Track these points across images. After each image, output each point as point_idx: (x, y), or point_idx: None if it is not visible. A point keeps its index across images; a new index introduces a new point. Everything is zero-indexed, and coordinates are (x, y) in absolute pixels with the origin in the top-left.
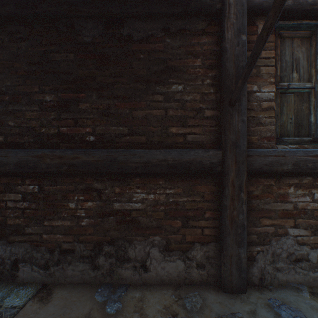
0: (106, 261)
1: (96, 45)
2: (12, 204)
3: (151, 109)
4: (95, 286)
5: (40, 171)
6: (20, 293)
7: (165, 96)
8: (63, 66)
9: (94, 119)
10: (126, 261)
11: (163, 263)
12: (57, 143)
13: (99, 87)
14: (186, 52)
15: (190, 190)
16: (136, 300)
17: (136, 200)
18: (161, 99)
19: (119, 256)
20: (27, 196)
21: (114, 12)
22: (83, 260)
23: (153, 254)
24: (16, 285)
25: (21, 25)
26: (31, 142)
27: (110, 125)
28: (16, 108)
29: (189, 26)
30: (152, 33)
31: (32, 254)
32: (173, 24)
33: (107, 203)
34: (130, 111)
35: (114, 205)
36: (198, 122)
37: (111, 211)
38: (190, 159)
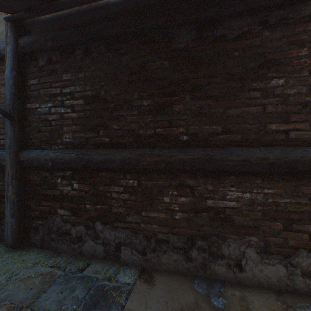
0: (198, 254)
1: (189, 50)
2: (116, 195)
3: (246, 106)
4: (189, 277)
5: (141, 167)
6: (126, 272)
7: (263, 92)
8: (158, 73)
9: (187, 120)
10: (219, 258)
11: (260, 265)
12: (153, 143)
13: (192, 89)
14: (288, 43)
15: (293, 191)
16: (238, 298)
17: (230, 198)
18: (258, 95)
19: (212, 251)
20: (128, 189)
21: (208, 15)
22: (176, 251)
23: (249, 255)
24: (120, 264)
25: (122, 42)
26: (130, 142)
27: (203, 124)
28: (118, 113)
29: (292, 14)
30: (247, 28)
31: (132, 240)
32: (272, 15)
33: (199, 199)
34: (224, 109)
35: (206, 202)
36: (303, 118)
37: (204, 208)
38: (296, 158)
